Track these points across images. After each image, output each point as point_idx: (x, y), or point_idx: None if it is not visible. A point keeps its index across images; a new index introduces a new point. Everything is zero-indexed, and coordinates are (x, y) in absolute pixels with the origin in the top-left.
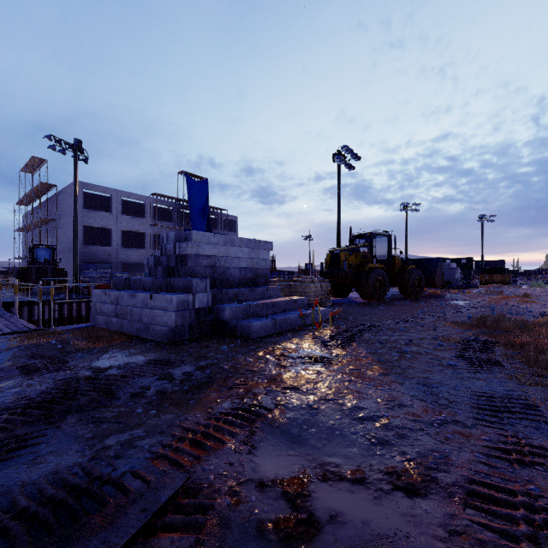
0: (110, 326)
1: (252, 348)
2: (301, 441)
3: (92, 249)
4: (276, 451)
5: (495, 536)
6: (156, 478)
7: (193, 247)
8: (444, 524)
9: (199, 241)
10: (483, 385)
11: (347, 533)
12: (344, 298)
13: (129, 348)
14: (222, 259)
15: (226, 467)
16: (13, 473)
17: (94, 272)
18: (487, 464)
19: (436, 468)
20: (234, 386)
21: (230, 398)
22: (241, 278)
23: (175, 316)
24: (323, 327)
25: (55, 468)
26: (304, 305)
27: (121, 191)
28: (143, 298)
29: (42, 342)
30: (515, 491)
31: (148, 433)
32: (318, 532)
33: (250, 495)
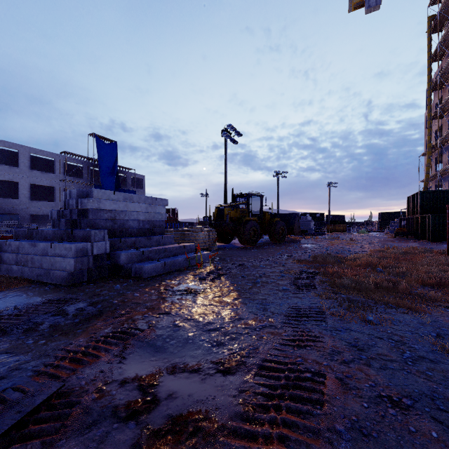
0: (11, 273)
1: (141, 286)
2: (163, 350)
3: None
4: (142, 359)
5: (266, 389)
6: (34, 389)
7: (94, 202)
8: (239, 387)
9: (99, 198)
10: (298, 301)
11: (176, 403)
12: (228, 244)
13: (27, 292)
14: (121, 213)
15: (98, 374)
16: None
17: None
18: (279, 349)
19: (247, 356)
20: (118, 316)
21: (112, 325)
22: (140, 229)
23: (73, 262)
24: (204, 267)
25: None
26: (192, 250)
27: (29, 147)
28: (44, 247)
29: None
30: (288, 362)
31: (34, 358)
32: (157, 406)
33: (112, 390)
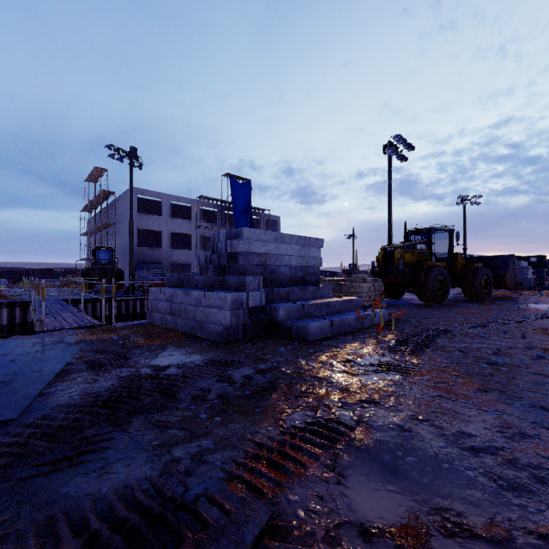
0: (165, 324)
1: (311, 352)
2: (399, 472)
3: (145, 251)
4: (371, 484)
5: None
6: (235, 507)
7: (244, 244)
8: None
9: (249, 239)
10: None
11: None
12: (398, 299)
13: (186, 347)
14: (272, 257)
15: (314, 500)
16: (83, 482)
17: (147, 272)
18: None
19: None
20: (301, 395)
21: (301, 409)
22: (292, 277)
23: (229, 315)
24: (384, 330)
25: (124, 481)
26: (359, 306)
27: (170, 195)
28: (197, 296)
29: (105, 338)
30: None
31: (217, 446)
32: None
33: (354, 546)
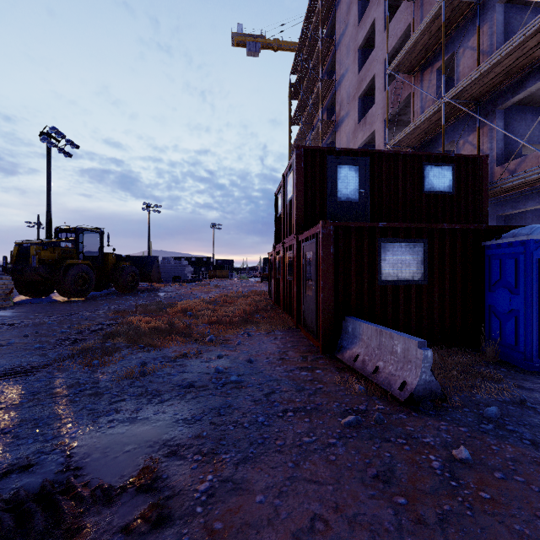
0: None
1: None
2: None
3: None
4: None
5: None
6: None
7: None
8: None
9: None
10: (35, 359)
11: None
12: (46, 297)
13: None
14: None
15: None
16: None
17: None
18: None
19: None
20: None
21: None
22: None
23: None
24: None
25: None
26: None
27: None
28: None
29: None
30: None
31: None
32: None
33: None
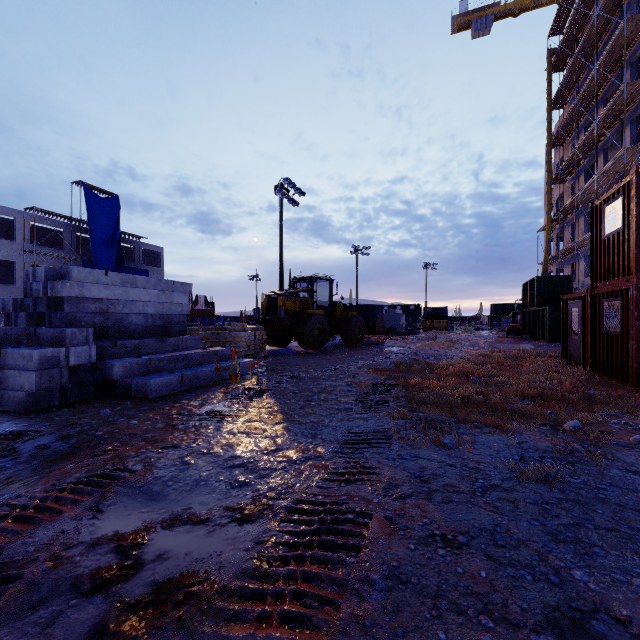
0: None
1: (143, 410)
2: (162, 497)
3: None
4: (128, 511)
5: (291, 538)
6: None
7: (72, 287)
8: (256, 538)
9: (82, 280)
10: (362, 424)
11: (167, 566)
12: (285, 347)
13: None
14: (118, 304)
15: (56, 536)
16: None
17: None
18: (321, 487)
19: (277, 498)
20: (101, 453)
21: (89, 466)
22: (148, 327)
23: (35, 377)
24: (242, 380)
25: None
26: (227, 357)
27: None
28: None
29: None
30: (328, 502)
31: None
32: (139, 571)
33: (75, 556)
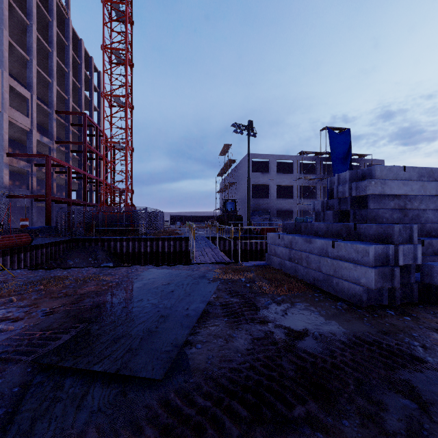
0: (284, 268)
1: None
2: None
3: (256, 201)
4: None
5: None
6: None
7: (376, 185)
8: None
9: (383, 178)
10: None
11: None
12: None
13: (316, 306)
14: (414, 199)
15: None
16: None
17: (258, 217)
18: None
19: None
20: None
21: None
22: None
23: (373, 274)
24: None
25: None
26: None
27: (275, 155)
28: (321, 245)
29: (235, 279)
30: None
31: None
32: None
33: None
